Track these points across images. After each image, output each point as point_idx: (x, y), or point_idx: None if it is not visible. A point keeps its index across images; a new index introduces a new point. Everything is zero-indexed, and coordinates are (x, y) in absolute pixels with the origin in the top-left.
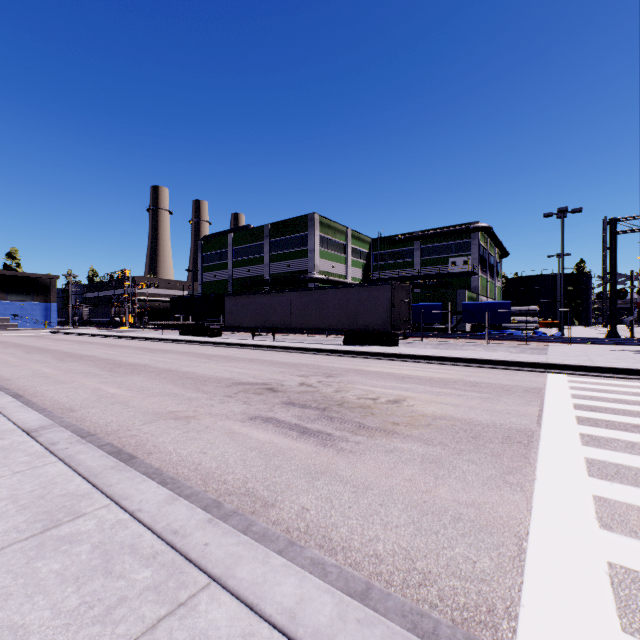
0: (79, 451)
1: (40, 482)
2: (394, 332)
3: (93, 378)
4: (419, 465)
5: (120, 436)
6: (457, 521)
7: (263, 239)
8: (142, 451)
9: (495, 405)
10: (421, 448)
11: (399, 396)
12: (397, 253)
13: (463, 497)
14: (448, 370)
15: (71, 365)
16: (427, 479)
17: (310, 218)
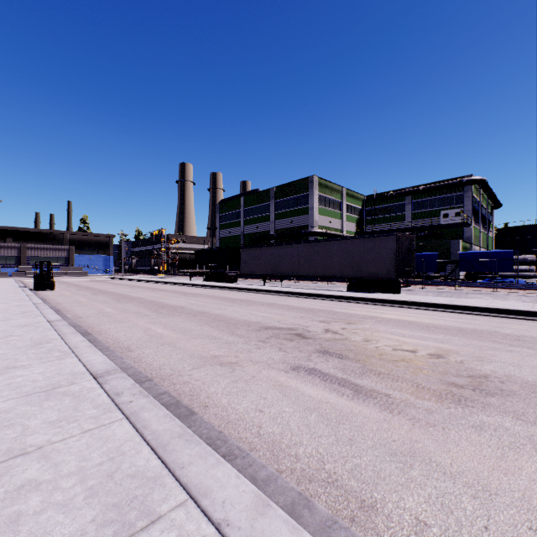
0: (142, 407)
1: (107, 450)
2: (398, 280)
3: (143, 318)
4: (536, 455)
5: (174, 382)
6: None
7: (269, 200)
8: (197, 403)
9: None
10: (518, 426)
11: (438, 349)
12: (388, 208)
13: None
14: (471, 320)
15: (126, 305)
16: None
17: (310, 180)
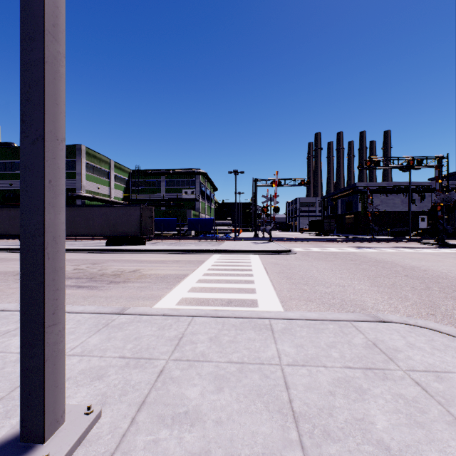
0: None
1: None
2: (142, 236)
3: None
4: (136, 289)
5: None
6: (144, 298)
7: None
8: None
9: (181, 268)
10: (139, 284)
11: (136, 269)
12: (149, 182)
13: (149, 293)
14: (169, 256)
15: None
16: (138, 291)
17: (78, 148)
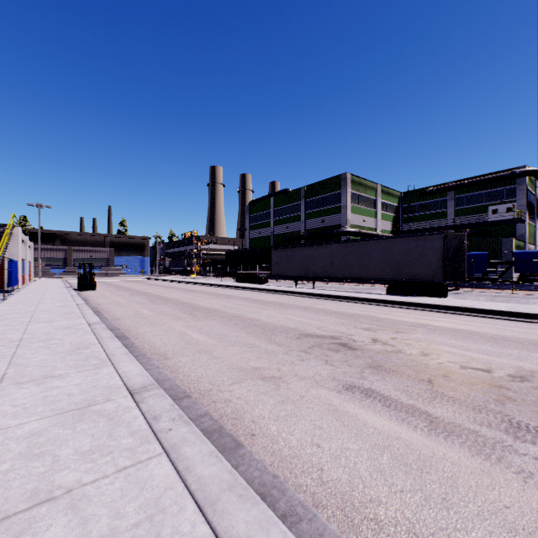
0: (183, 438)
1: (145, 502)
2: (446, 283)
3: (178, 321)
4: None
5: (214, 399)
6: None
7: (300, 200)
8: (242, 429)
9: None
10: None
11: (518, 369)
12: (428, 205)
13: None
14: None
15: (161, 307)
16: None
17: (342, 178)
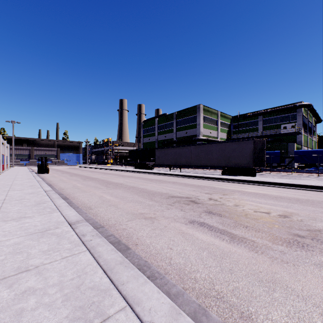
0: (98, 243)
1: (76, 270)
2: (254, 168)
3: (98, 190)
4: None
5: (117, 228)
6: None
7: (173, 120)
8: (131, 242)
9: None
10: None
11: (284, 212)
12: (247, 123)
13: None
14: (305, 193)
15: (88, 182)
16: None
17: (198, 107)
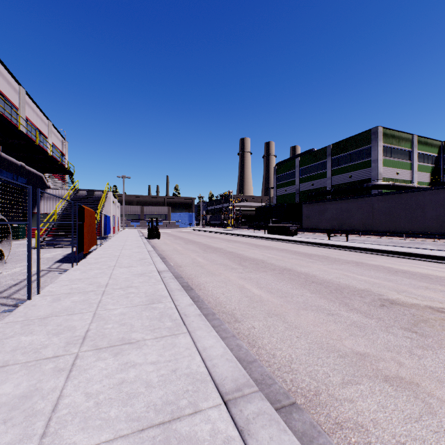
0: None
1: None
2: None
3: (232, 272)
4: None
5: (335, 418)
6: None
7: (325, 158)
8: None
9: None
10: None
11: None
12: None
13: None
14: None
15: (212, 256)
16: None
17: (373, 132)
